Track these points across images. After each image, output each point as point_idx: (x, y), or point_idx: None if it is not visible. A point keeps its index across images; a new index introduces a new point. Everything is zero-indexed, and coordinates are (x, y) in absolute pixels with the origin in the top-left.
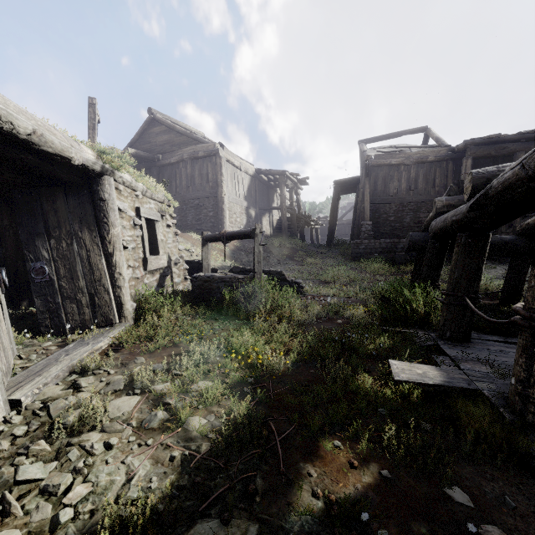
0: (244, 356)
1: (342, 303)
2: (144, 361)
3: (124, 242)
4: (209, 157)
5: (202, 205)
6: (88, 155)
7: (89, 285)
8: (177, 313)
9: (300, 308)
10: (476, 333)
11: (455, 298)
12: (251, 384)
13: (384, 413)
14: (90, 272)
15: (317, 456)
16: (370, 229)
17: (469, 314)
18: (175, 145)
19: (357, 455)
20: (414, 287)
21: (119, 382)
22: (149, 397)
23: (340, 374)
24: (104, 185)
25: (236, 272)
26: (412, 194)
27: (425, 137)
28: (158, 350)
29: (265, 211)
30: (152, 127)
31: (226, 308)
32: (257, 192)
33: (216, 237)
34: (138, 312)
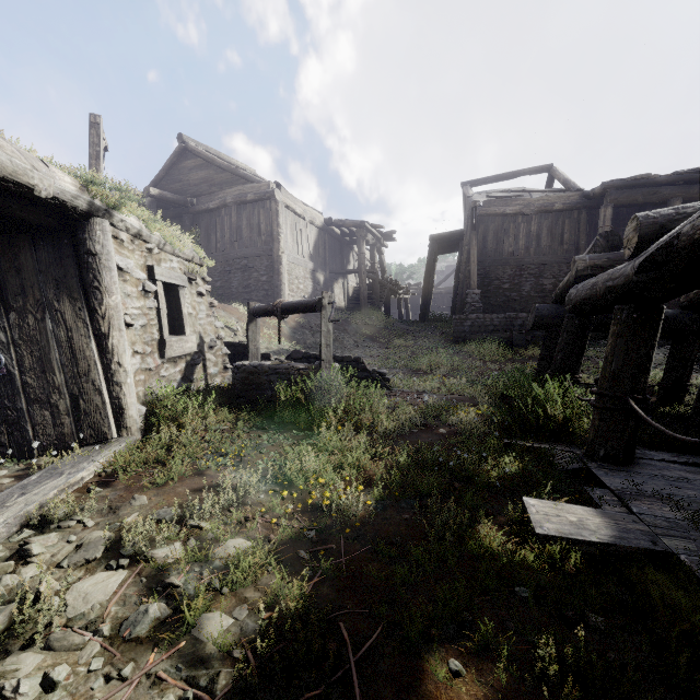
0: (303, 491)
1: (444, 403)
2: (145, 502)
3: (128, 317)
4: (261, 201)
5: (252, 266)
6: (64, 184)
7: (69, 382)
8: (208, 419)
9: (386, 411)
10: (637, 449)
11: (612, 400)
12: (311, 543)
13: (526, 595)
14: (72, 361)
15: (421, 695)
16: (478, 300)
17: (633, 424)
18: (216, 184)
19: (490, 688)
20: (541, 380)
21: (97, 544)
22: (142, 572)
23: (451, 525)
24: (95, 232)
25: (296, 359)
26: (533, 253)
27: (548, 179)
28: (170, 483)
29: (338, 276)
30: (184, 160)
31: (279, 411)
32: (326, 250)
33: (267, 310)
34: (149, 419)
